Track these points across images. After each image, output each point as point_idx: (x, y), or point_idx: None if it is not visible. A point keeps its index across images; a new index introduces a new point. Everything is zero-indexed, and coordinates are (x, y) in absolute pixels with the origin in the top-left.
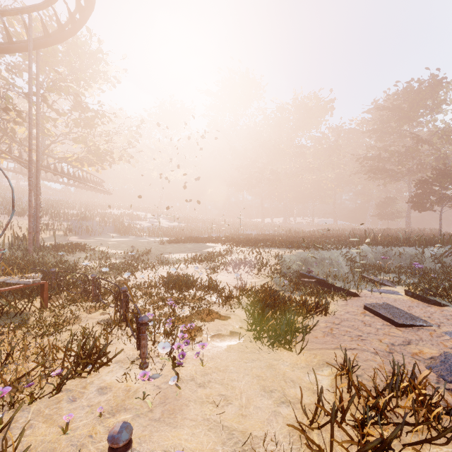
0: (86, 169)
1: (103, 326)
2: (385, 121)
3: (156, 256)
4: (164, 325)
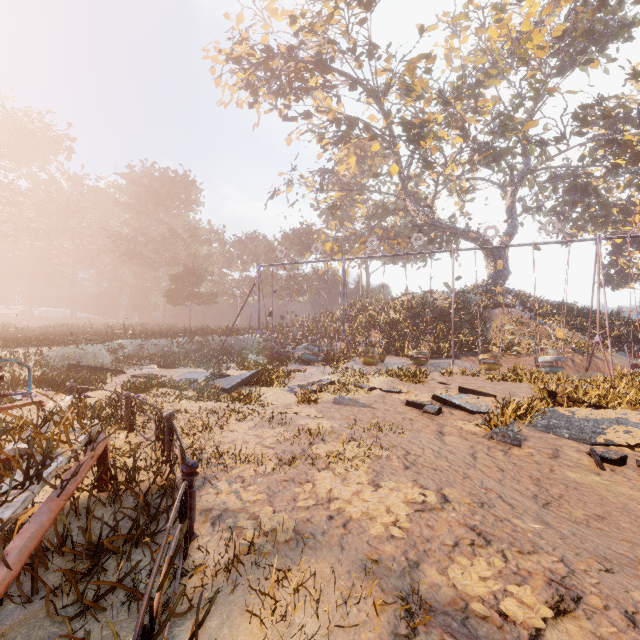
0: None
1: None
2: (143, 200)
3: None
4: None
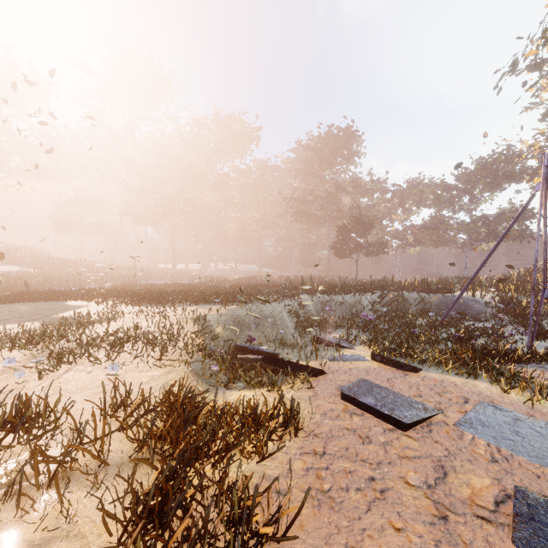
0: None
1: None
2: (310, 162)
3: None
4: None
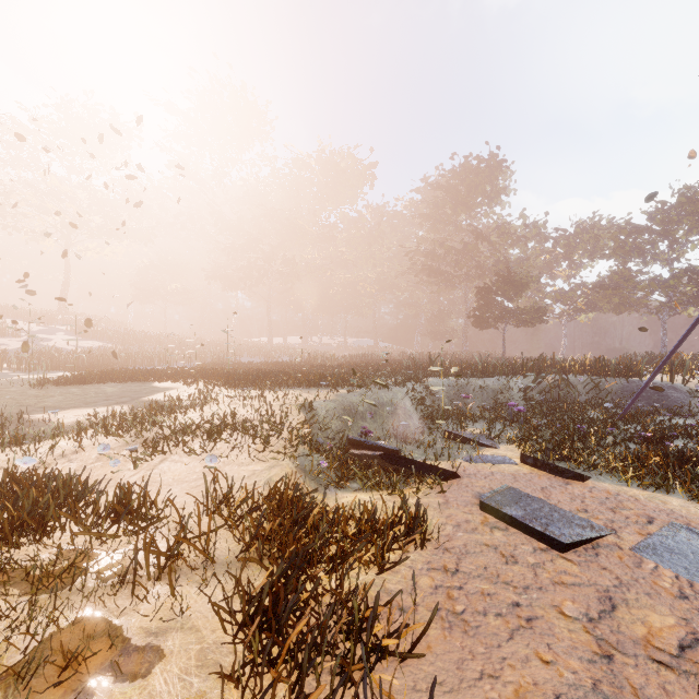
0: None
1: None
2: (441, 205)
3: None
4: None
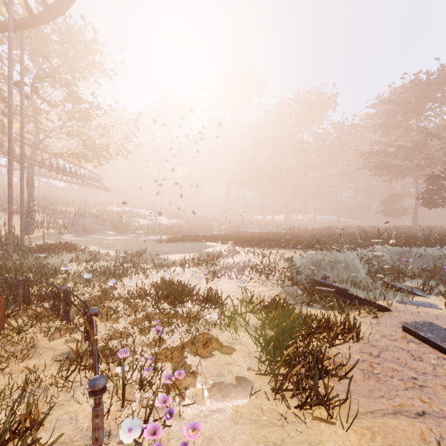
0: (83, 165)
1: (62, 364)
2: (392, 115)
3: (150, 258)
4: (140, 373)
